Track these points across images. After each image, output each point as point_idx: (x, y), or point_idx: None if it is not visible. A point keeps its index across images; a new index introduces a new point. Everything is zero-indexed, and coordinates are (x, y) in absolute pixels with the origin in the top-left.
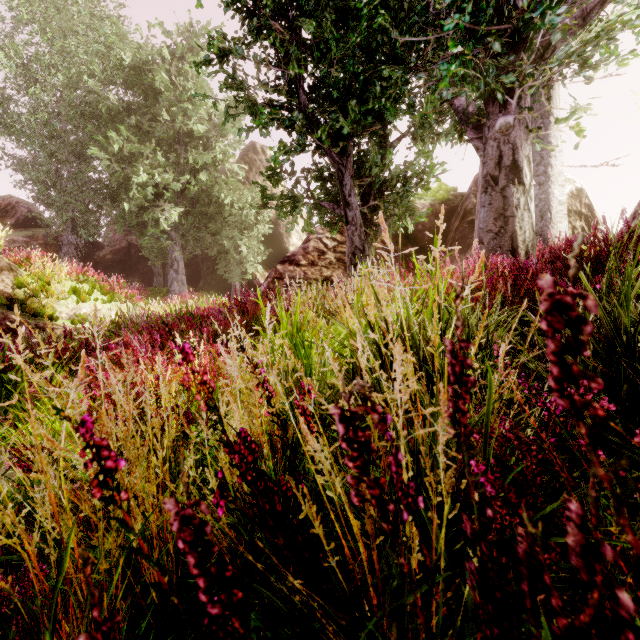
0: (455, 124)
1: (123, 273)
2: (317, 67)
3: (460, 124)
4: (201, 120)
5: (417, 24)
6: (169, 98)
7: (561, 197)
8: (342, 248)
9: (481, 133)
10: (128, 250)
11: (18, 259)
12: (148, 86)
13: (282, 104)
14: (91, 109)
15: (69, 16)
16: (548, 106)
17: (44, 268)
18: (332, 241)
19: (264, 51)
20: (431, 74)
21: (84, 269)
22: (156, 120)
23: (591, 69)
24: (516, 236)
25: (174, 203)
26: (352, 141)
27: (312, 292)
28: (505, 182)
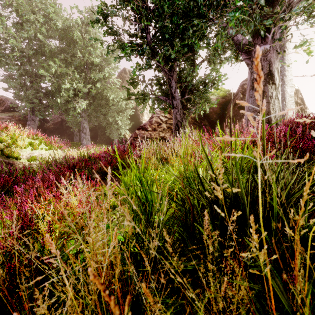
0: (234, 51)
1: (59, 134)
2: (157, 22)
3: (237, 51)
4: (98, 57)
5: None
6: (81, 45)
7: (291, 93)
8: (170, 121)
9: (250, 55)
10: (61, 123)
11: (1, 127)
12: (70, 39)
13: (138, 43)
14: (42, 51)
15: (30, 3)
16: (291, 38)
17: (15, 132)
18: (165, 118)
19: (127, 12)
20: (222, 21)
21: (36, 132)
22: (75, 56)
23: (314, 17)
24: (270, 114)
25: (84, 99)
26: (176, 62)
27: (154, 145)
28: (264, 83)
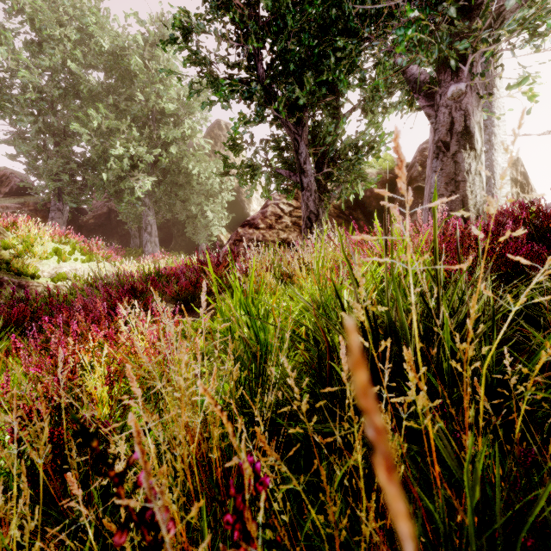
0: (406, 93)
1: (104, 235)
2: (274, 43)
3: (411, 94)
4: (172, 100)
5: None
6: (143, 80)
7: (504, 164)
8: (297, 213)
9: (433, 101)
10: (108, 215)
11: (6, 223)
12: (124, 69)
13: (242, 78)
14: (75, 91)
15: (54, 7)
16: (501, 72)
17: (29, 231)
18: (288, 206)
19: (224, 26)
20: (385, 42)
21: (66, 232)
22: (132, 100)
23: (541, 37)
24: (467, 200)
25: (148, 173)
26: (307, 112)
27: (270, 254)
28: (456, 148)
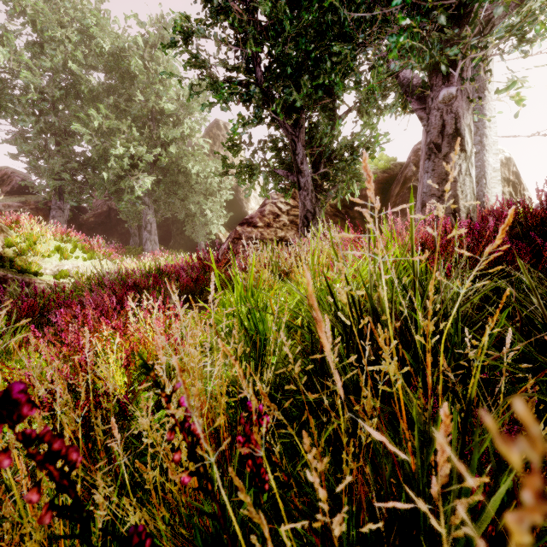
0: (400, 96)
1: (104, 234)
2: (272, 46)
3: (404, 97)
4: (171, 100)
5: (365, 4)
6: (143, 80)
7: (495, 164)
8: (295, 211)
9: (425, 104)
10: (108, 214)
11: (9, 222)
12: (125, 70)
13: (240, 81)
14: (76, 91)
15: (56, 9)
16: (490, 77)
17: (32, 229)
18: (286, 205)
19: (224, 31)
20: (379, 48)
21: (68, 230)
22: (132, 100)
23: (529, 43)
24: (458, 200)
25: (147, 173)
26: (304, 114)
27: (268, 251)
28: (447, 149)
